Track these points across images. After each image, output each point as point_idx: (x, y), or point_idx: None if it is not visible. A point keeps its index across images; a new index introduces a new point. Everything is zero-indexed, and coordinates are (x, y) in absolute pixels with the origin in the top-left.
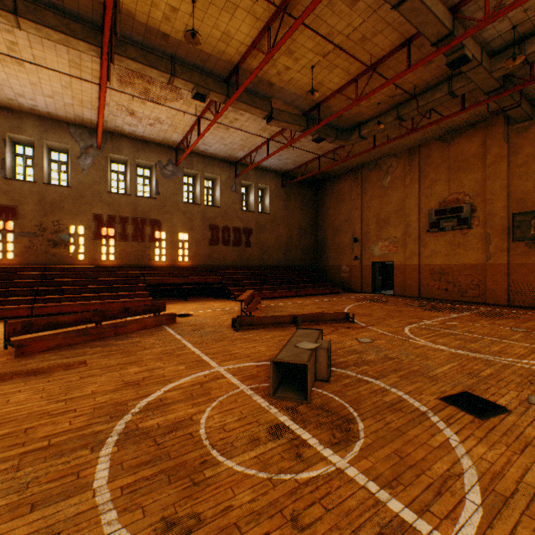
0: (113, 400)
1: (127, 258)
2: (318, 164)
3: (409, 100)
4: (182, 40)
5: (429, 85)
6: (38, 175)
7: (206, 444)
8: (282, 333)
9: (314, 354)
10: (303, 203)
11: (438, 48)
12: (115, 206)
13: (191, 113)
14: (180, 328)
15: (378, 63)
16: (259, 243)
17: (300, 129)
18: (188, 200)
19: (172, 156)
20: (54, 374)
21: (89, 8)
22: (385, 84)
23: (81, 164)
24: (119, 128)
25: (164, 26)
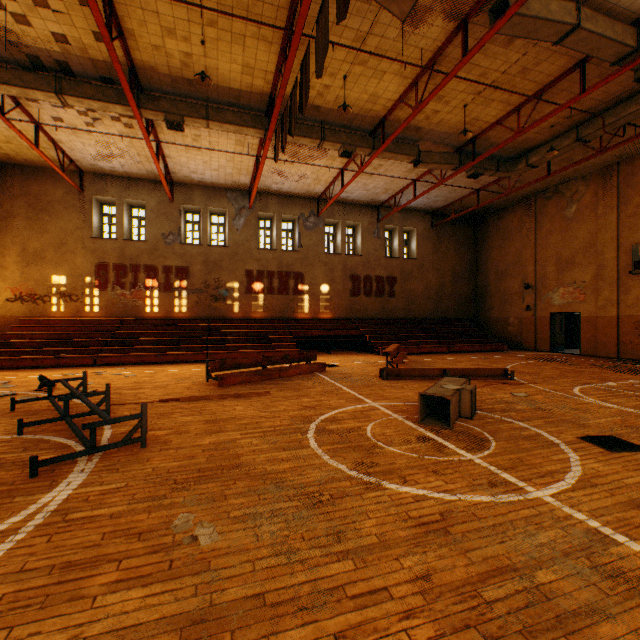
0: (301, 414)
1: (273, 311)
2: (475, 198)
3: (593, 117)
4: (332, 108)
5: (620, 97)
6: (203, 238)
7: (373, 439)
8: (430, 384)
9: (458, 395)
10: (458, 244)
11: (619, 68)
12: (263, 262)
13: (335, 166)
14: (331, 375)
15: (545, 88)
16: (404, 293)
17: (452, 167)
18: (328, 250)
19: (314, 207)
20: (252, 398)
21: (257, 101)
22: (553, 112)
23: (236, 225)
24: (267, 187)
25: (317, 101)
